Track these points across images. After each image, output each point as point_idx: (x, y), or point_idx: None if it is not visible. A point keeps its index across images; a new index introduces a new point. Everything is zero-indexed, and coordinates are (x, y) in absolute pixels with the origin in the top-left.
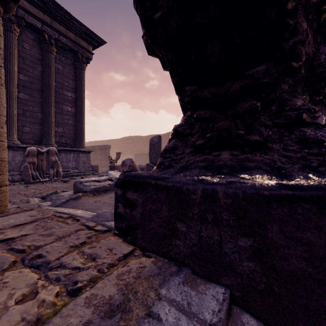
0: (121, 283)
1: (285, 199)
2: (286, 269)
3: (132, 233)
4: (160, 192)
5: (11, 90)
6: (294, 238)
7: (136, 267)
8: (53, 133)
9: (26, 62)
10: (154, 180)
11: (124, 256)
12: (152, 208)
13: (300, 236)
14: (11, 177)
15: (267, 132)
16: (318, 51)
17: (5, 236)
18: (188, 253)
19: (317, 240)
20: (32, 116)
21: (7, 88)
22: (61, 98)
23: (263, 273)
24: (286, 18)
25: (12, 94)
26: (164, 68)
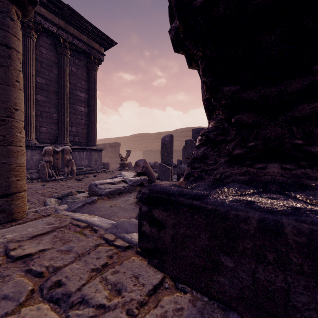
0: None
1: None
2: None
3: (158, 256)
4: (197, 214)
5: (30, 93)
6: None
7: (172, 308)
8: (67, 133)
9: (43, 65)
10: (188, 198)
11: (154, 289)
12: (186, 233)
13: None
14: (29, 175)
15: None
16: None
17: (23, 251)
18: (236, 295)
19: None
20: (48, 117)
21: (26, 91)
22: (75, 98)
23: None
24: None
25: (31, 96)
26: (190, 66)
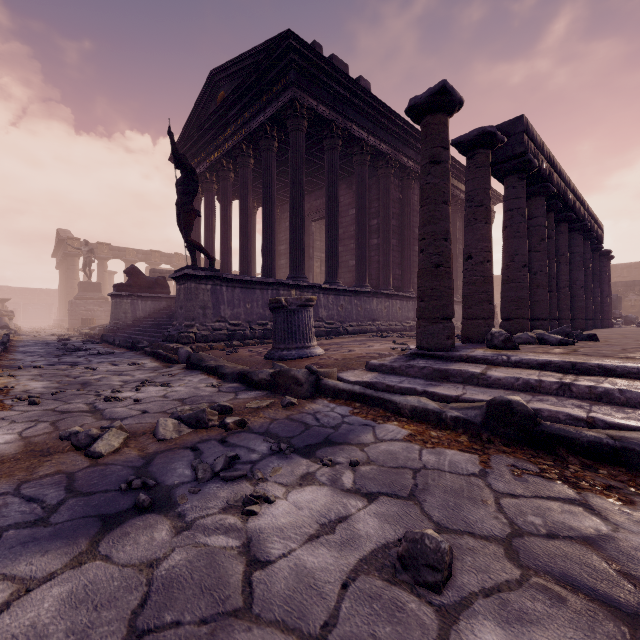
0: None
1: None
2: None
3: None
4: None
5: None
6: None
7: None
8: None
9: None
10: None
11: None
12: None
13: None
14: None
15: None
16: None
17: None
18: None
19: None
20: None
21: None
22: None
23: None
24: None
25: None
26: None
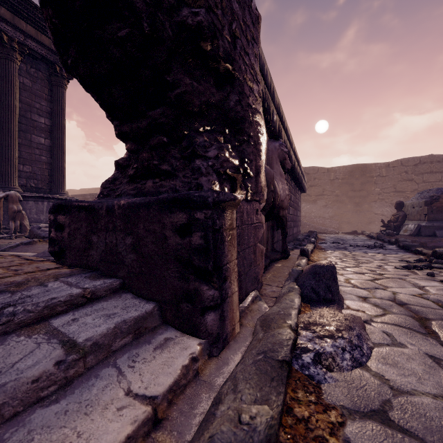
0: (30, 277)
1: (146, 205)
2: (147, 253)
3: (64, 256)
4: (81, 212)
5: None
6: (149, 230)
7: (53, 272)
8: (16, 173)
9: None
10: (78, 202)
11: (48, 269)
12: (75, 227)
13: (151, 228)
14: None
15: (176, 163)
16: (228, 98)
17: None
18: (99, 259)
19: (158, 229)
20: None
21: None
22: (30, 124)
23: (137, 260)
24: (164, 75)
25: None
26: None
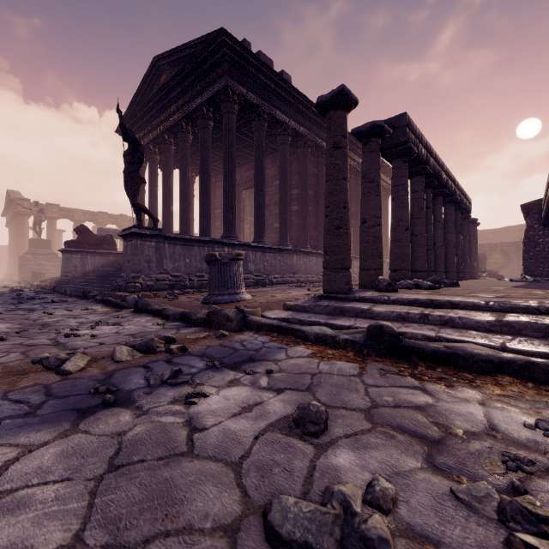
0: None
1: None
2: None
3: None
4: None
5: None
6: None
7: None
8: None
9: None
10: None
11: None
12: None
13: None
14: None
15: None
16: None
17: None
18: None
19: None
20: None
21: None
22: None
23: None
24: None
25: None
26: None
